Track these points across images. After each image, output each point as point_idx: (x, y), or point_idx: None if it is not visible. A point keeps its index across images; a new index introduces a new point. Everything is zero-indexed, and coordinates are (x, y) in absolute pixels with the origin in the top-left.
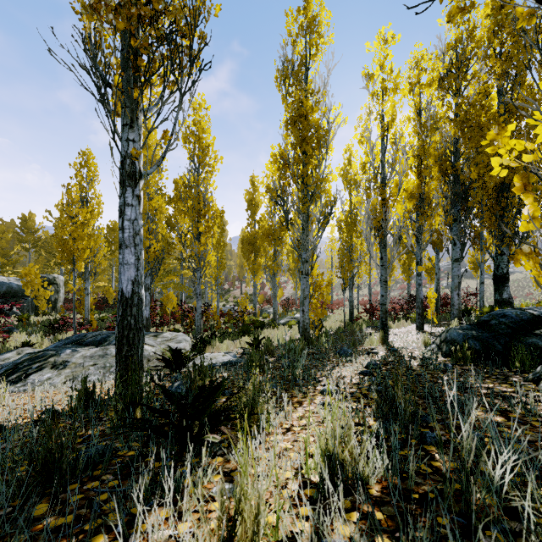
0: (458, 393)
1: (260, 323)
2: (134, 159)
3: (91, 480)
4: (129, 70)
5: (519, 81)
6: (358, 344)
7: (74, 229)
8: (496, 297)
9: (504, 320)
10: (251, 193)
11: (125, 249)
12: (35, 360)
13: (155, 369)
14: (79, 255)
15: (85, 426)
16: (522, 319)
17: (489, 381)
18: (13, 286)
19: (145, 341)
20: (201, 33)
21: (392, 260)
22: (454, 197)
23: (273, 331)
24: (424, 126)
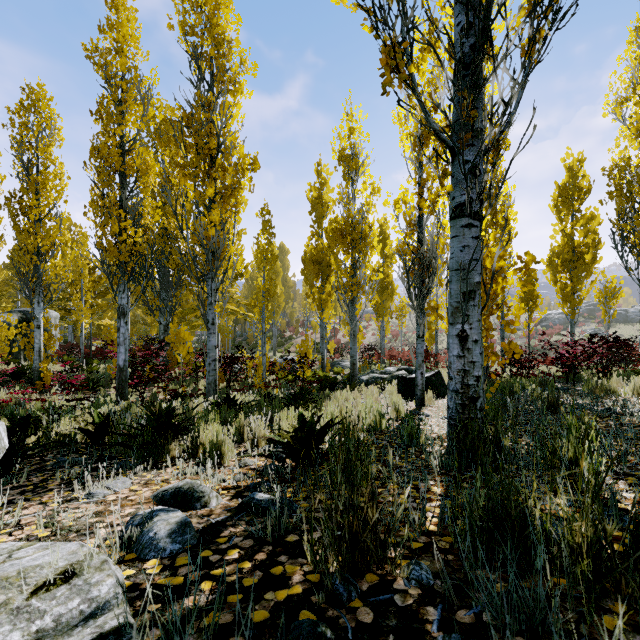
0: None
1: (329, 380)
2: None
3: None
4: None
5: None
6: None
7: None
8: None
9: None
10: (316, 188)
11: None
12: None
13: None
14: None
15: None
16: None
17: None
18: None
19: None
20: None
21: None
22: None
23: (352, 395)
24: None
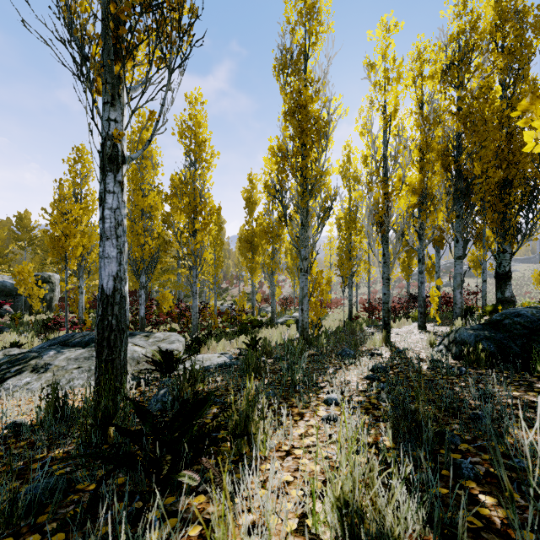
0: (481, 403)
1: (258, 322)
2: (115, 141)
3: (31, 531)
4: (108, 39)
5: (522, 75)
6: (360, 344)
7: (65, 226)
8: (498, 296)
9: (519, 319)
10: (248, 191)
11: (106, 241)
12: (15, 363)
13: (145, 372)
14: (71, 252)
15: (50, 445)
16: (539, 319)
17: (513, 388)
18: (7, 285)
19: (135, 342)
20: (192, 6)
21: (395, 257)
22: (457, 193)
23: (272, 330)
24: (427, 119)
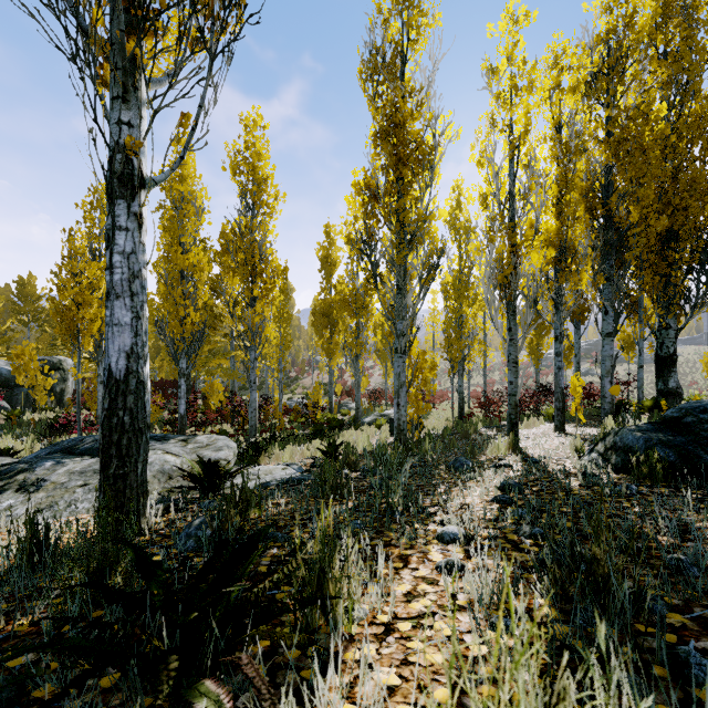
0: (676, 541)
1: (338, 421)
2: (129, 153)
3: None
4: None
5: (692, 91)
6: (478, 451)
7: (77, 292)
8: (659, 386)
9: (706, 417)
10: (325, 248)
11: (115, 300)
12: None
13: (179, 491)
14: (86, 327)
15: (15, 609)
16: None
17: None
18: (2, 372)
19: (167, 449)
20: None
21: (525, 332)
22: (606, 247)
23: (356, 433)
24: (567, 146)
